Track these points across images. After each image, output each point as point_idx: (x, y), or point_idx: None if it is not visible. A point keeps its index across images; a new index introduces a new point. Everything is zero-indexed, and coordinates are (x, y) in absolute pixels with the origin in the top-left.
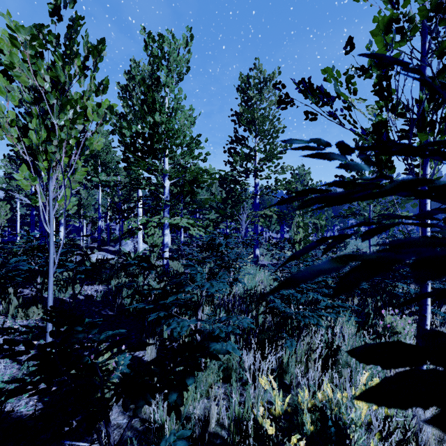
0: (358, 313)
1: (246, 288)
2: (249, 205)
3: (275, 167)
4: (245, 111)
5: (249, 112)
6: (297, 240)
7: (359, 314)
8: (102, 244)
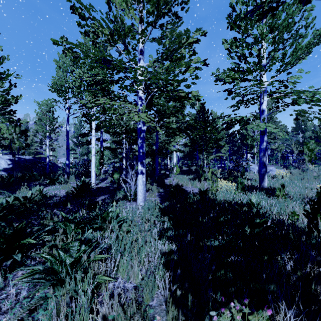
0: None
1: None
2: None
3: None
4: None
5: None
6: None
7: None
8: None
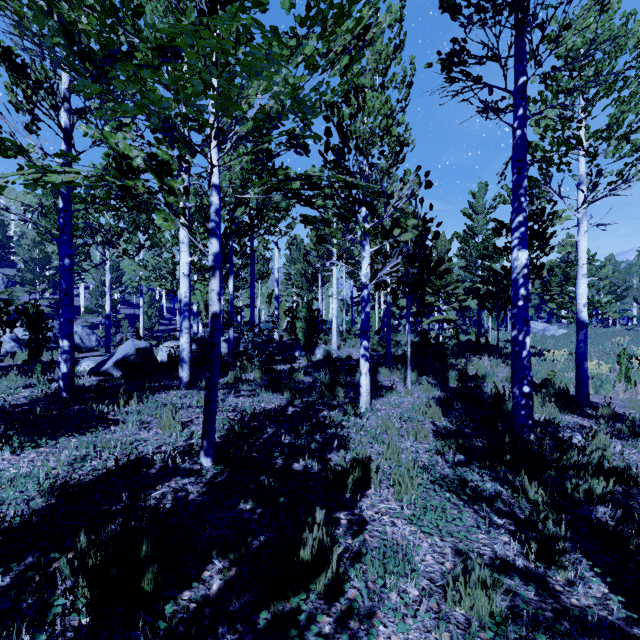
0: None
1: None
2: None
3: None
4: None
5: None
6: None
7: None
8: None
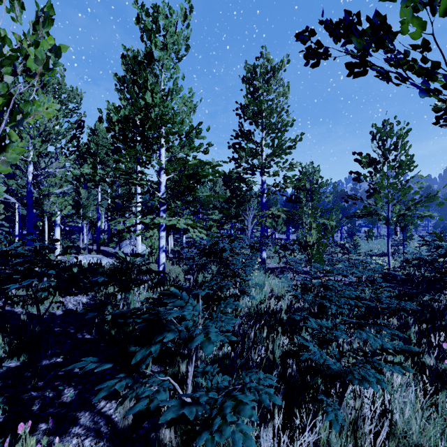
0: (401, 339)
1: (254, 301)
2: (254, 205)
3: (283, 164)
4: (251, 102)
5: (256, 104)
6: (309, 242)
7: (400, 340)
8: (103, 246)
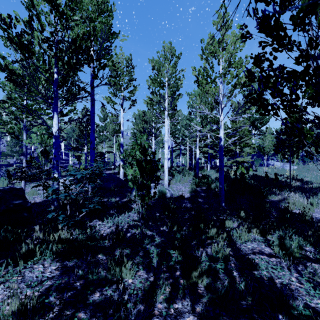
0: None
1: None
2: None
3: None
4: None
5: None
6: None
7: None
8: None
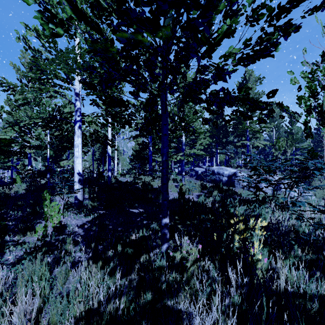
0: None
1: None
2: None
3: None
4: None
5: None
6: None
7: None
8: None
